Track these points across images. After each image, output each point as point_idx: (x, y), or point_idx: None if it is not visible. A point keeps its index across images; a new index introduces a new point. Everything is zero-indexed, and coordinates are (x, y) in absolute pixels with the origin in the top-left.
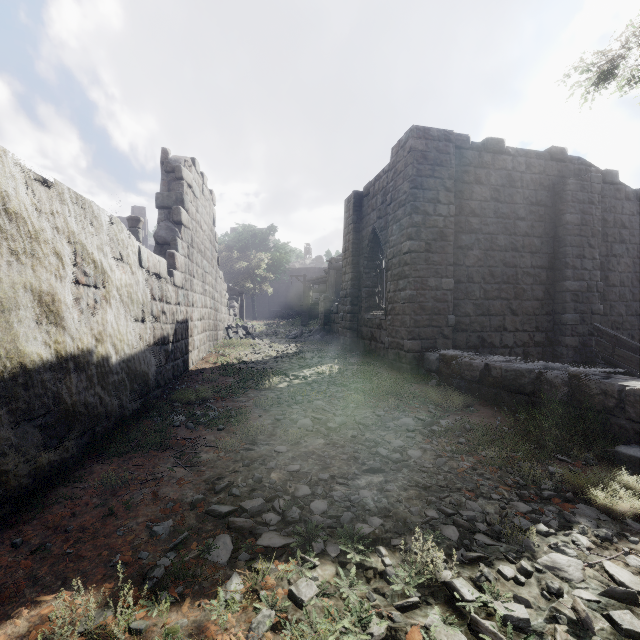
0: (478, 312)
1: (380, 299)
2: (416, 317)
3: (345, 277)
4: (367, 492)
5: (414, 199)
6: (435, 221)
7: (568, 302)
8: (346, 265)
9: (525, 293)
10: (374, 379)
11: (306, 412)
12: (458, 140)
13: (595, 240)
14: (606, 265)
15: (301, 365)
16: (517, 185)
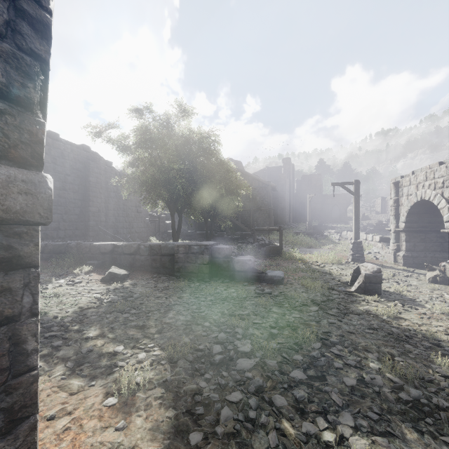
0: None
1: None
2: None
3: None
4: None
5: None
6: None
7: (91, 216)
8: None
9: (71, 211)
10: None
11: None
12: None
13: (102, 190)
14: (108, 201)
15: None
16: (66, 158)
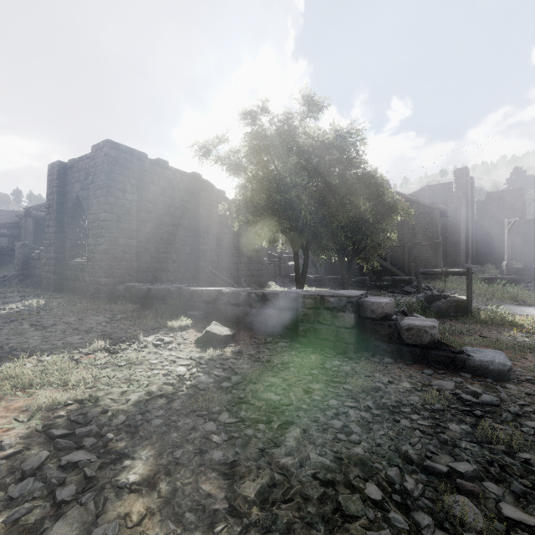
0: (153, 260)
1: (84, 249)
2: (110, 263)
3: (49, 229)
4: (72, 340)
5: (109, 187)
6: (124, 203)
7: (201, 256)
8: (50, 219)
9: (180, 250)
10: (77, 303)
11: (23, 324)
12: (140, 155)
13: (214, 225)
14: (220, 238)
15: (4, 302)
16: (176, 189)
